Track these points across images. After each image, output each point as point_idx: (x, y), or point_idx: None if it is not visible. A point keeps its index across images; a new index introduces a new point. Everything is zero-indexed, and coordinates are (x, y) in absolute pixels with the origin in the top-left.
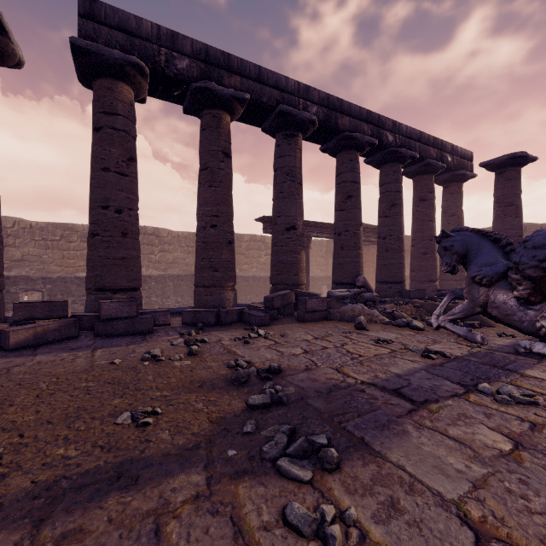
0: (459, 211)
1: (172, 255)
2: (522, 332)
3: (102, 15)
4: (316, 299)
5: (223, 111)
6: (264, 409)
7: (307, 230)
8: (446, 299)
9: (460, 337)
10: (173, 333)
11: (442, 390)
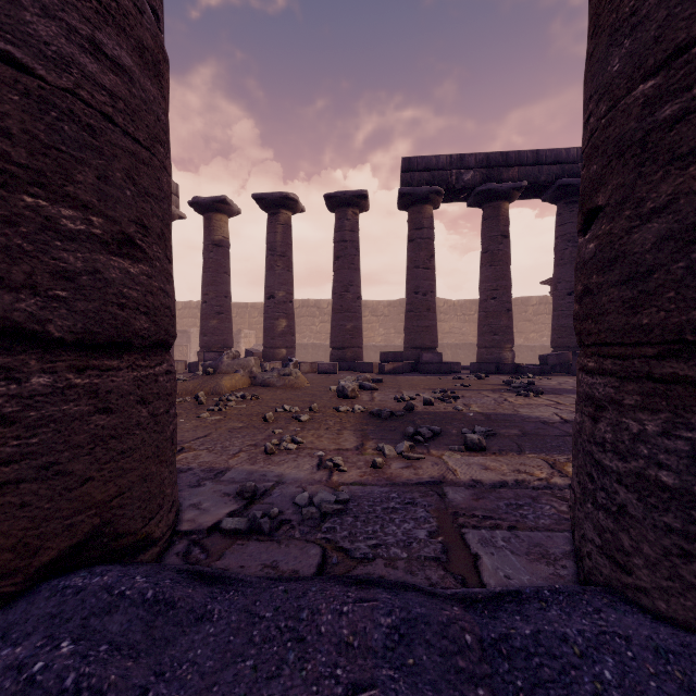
0: None
1: (448, 325)
2: None
3: (415, 166)
4: None
5: (501, 201)
6: (518, 388)
7: None
8: None
9: None
10: (465, 375)
11: None
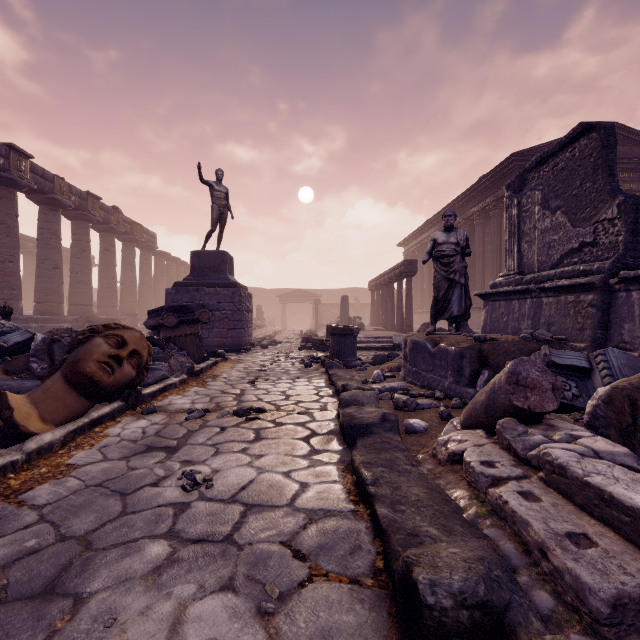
0: None
1: None
2: None
3: None
4: (27, 312)
5: None
6: None
7: None
8: None
9: None
10: None
11: None
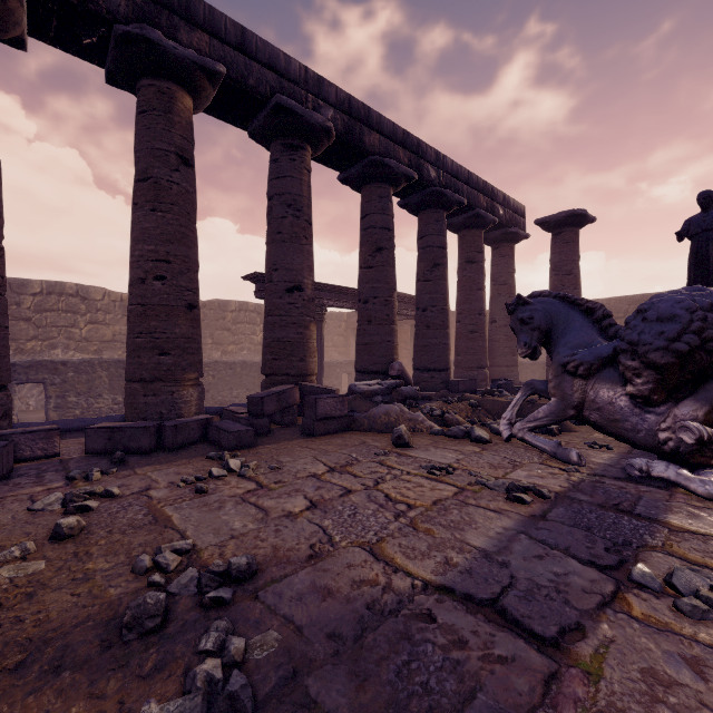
0: (511, 279)
1: (111, 329)
2: (634, 445)
3: None
4: (333, 398)
5: (177, 86)
6: None
7: (320, 297)
8: (520, 396)
9: (543, 453)
10: (53, 477)
11: (575, 589)
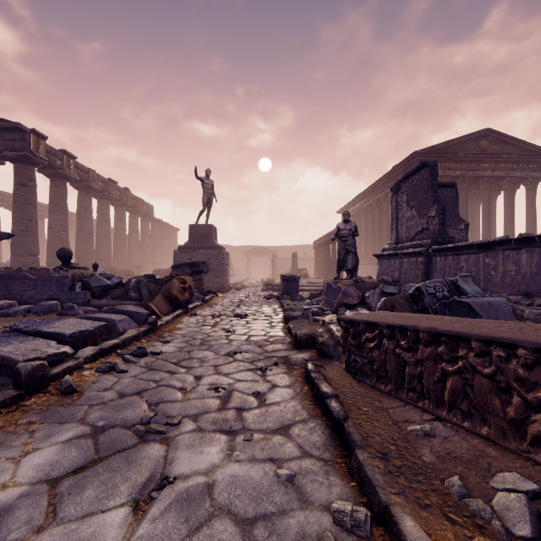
0: None
1: None
2: None
3: None
4: None
5: None
6: None
7: None
8: None
9: None
10: None
11: None
